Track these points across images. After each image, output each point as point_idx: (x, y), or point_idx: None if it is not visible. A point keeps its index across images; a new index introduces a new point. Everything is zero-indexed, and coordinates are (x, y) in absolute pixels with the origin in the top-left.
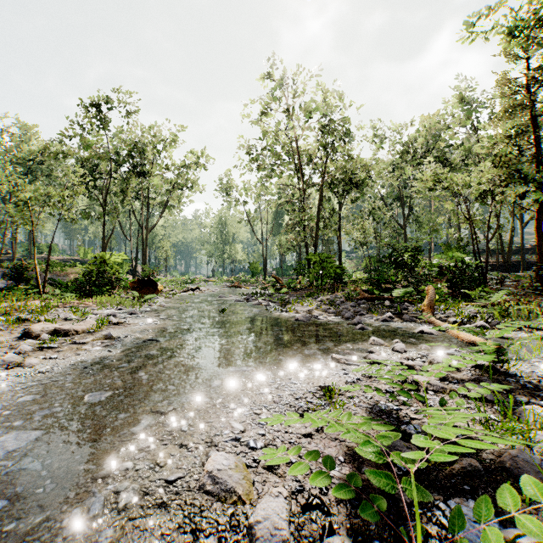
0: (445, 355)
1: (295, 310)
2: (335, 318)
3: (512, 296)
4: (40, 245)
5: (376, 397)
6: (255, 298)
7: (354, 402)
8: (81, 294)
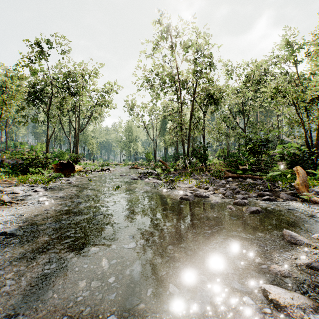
0: None
1: (178, 187)
2: (216, 196)
3: None
4: (15, 142)
5: None
6: (147, 176)
7: None
8: (19, 173)
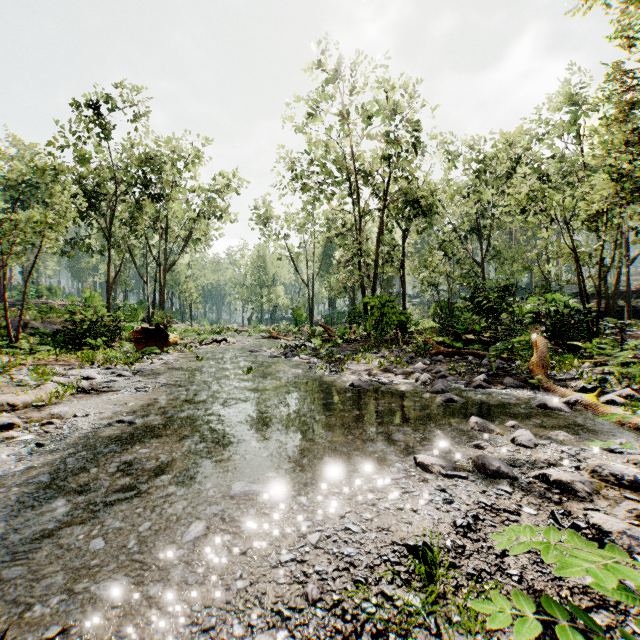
0: (606, 454)
1: (349, 370)
2: (406, 382)
3: (632, 350)
4: (39, 288)
5: (530, 577)
6: (297, 352)
7: (487, 596)
8: (70, 348)
